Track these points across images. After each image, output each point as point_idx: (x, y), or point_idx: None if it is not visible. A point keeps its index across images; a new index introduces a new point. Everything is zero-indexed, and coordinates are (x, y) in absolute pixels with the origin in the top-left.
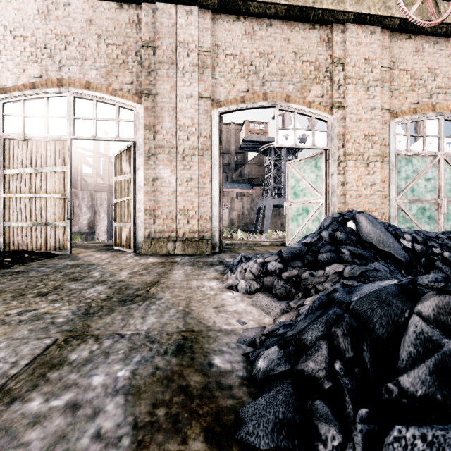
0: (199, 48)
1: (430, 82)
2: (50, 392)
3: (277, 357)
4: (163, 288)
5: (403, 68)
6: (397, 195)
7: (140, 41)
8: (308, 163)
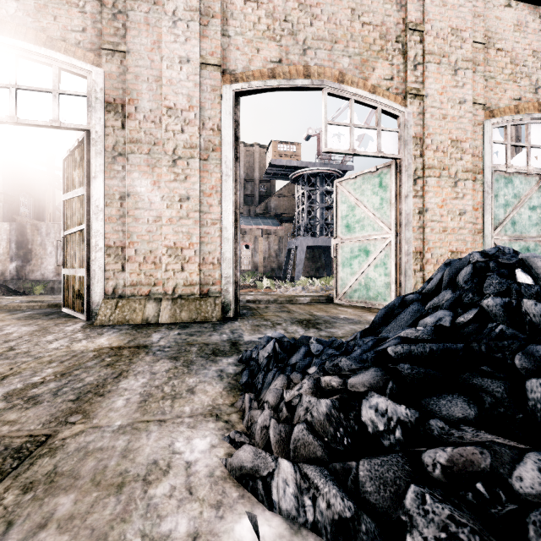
0: None
1: (536, 71)
2: None
3: None
4: (28, 492)
5: (501, 47)
6: (494, 229)
7: None
8: (368, 180)
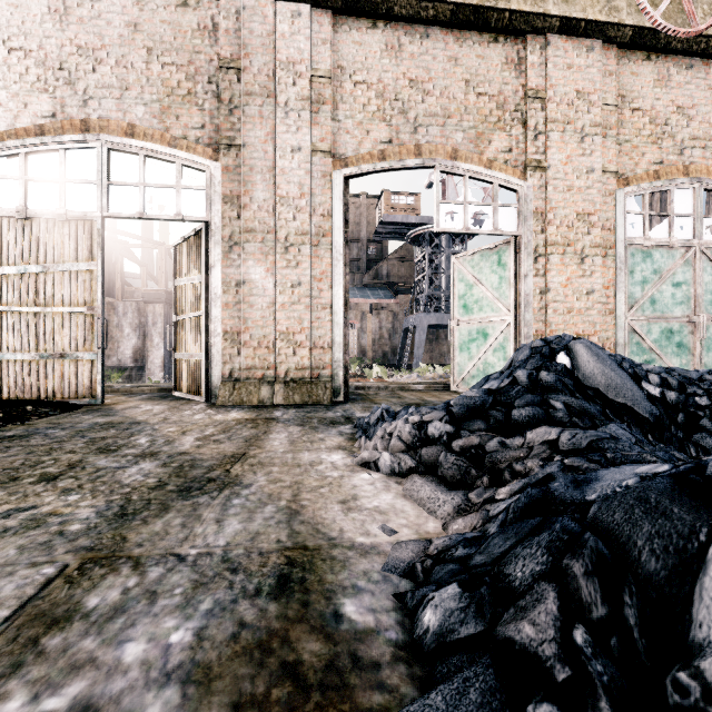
0: (311, 71)
1: (681, 130)
2: (43, 678)
3: (460, 607)
4: (254, 466)
5: (638, 106)
6: (629, 309)
7: (216, 59)
8: (486, 257)
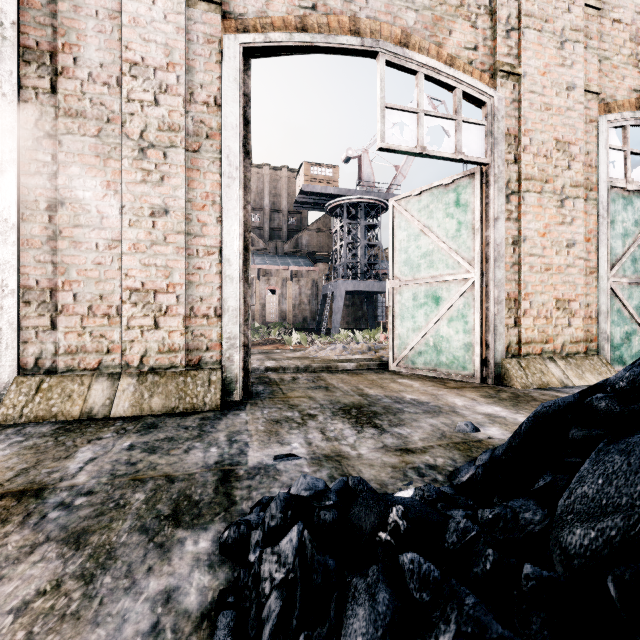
0: None
1: None
2: None
3: None
4: None
5: (618, 17)
6: (610, 269)
7: None
8: (439, 197)
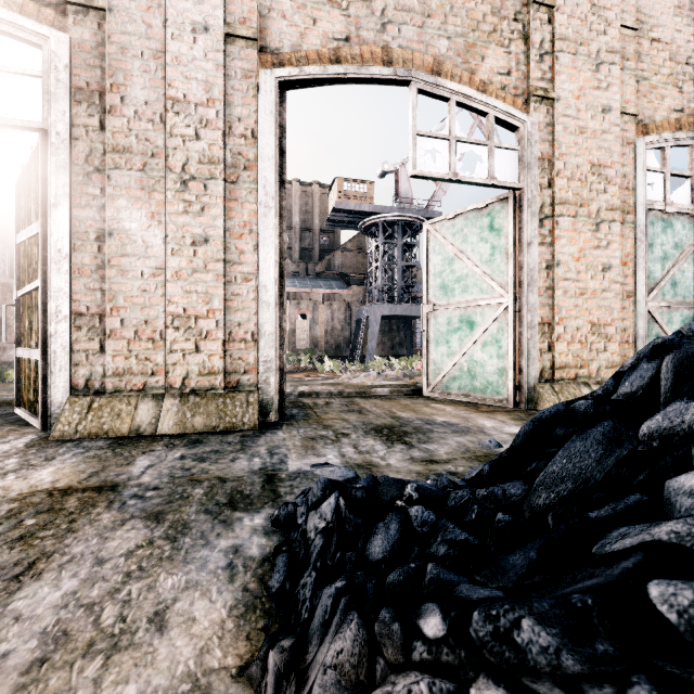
0: None
1: None
2: None
3: None
4: None
5: (657, 36)
6: (648, 293)
7: None
8: (473, 221)
